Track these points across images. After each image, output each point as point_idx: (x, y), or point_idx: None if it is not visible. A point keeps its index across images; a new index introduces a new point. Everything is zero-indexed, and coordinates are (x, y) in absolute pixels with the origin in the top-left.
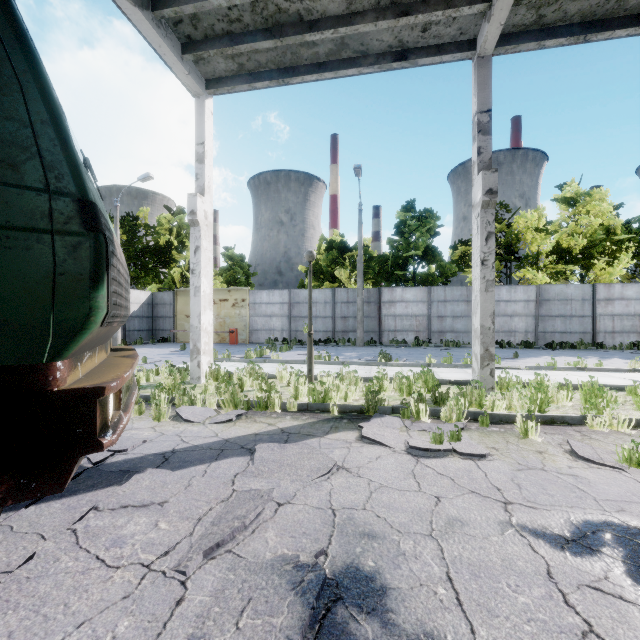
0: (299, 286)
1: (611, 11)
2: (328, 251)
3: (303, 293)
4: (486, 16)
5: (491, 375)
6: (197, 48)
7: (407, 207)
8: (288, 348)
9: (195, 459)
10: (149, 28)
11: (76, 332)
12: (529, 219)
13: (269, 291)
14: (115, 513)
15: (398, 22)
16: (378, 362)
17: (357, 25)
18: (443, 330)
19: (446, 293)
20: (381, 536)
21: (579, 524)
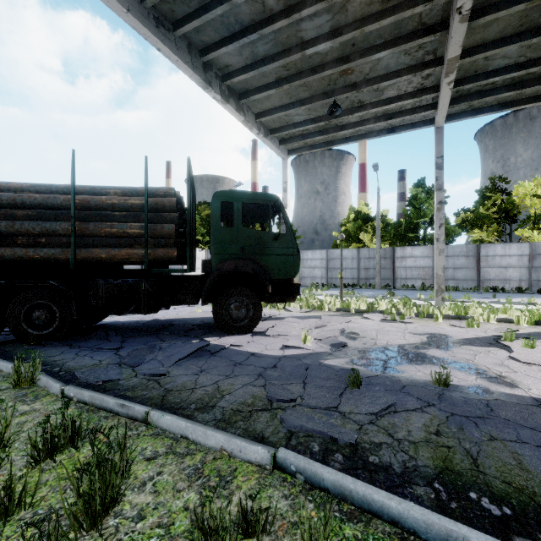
0: (333, 246)
1: (516, 97)
2: (355, 221)
3: (336, 252)
4: (436, 112)
5: (442, 300)
6: (286, 142)
7: (418, 184)
8: (326, 289)
9: (301, 318)
10: (268, 142)
11: (297, 273)
12: (527, 188)
13: (312, 251)
14: (288, 322)
15: (387, 122)
16: (384, 296)
17: (365, 126)
18: (445, 278)
19: (448, 250)
20: (361, 330)
21: (425, 333)
